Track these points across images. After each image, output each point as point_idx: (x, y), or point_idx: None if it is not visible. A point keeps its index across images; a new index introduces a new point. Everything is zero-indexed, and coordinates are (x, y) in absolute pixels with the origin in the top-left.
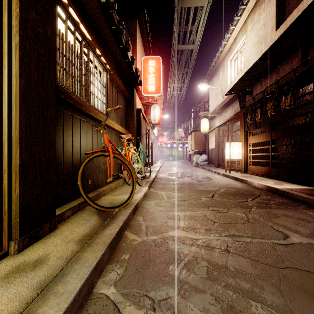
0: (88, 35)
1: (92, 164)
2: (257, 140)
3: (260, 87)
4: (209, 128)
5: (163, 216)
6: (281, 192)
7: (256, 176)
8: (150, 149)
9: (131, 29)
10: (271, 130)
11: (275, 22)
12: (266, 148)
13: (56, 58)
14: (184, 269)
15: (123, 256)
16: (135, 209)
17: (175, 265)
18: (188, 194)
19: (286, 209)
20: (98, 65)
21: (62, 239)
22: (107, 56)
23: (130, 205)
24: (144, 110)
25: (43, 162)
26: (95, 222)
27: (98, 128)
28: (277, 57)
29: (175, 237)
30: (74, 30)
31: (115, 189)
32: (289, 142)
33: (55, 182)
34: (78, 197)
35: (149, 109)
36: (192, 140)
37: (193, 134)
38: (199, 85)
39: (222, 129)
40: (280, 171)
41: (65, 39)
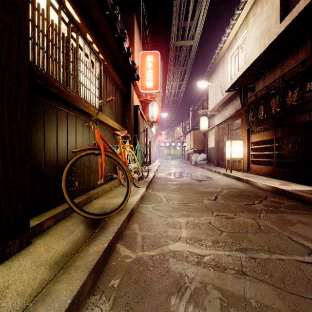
0: (76, 15)
1: (82, 163)
2: (260, 138)
3: (262, 83)
4: (208, 127)
5: (162, 223)
6: (290, 193)
7: (259, 176)
8: (148, 148)
9: (128, 22)
10: (275, 128)
11: (279, 13)
12: (268, 147)
13: (33, 37)
14: (190, 303)
15: (111, 282)
16: (130, 215)
17: (179, 296)
18: (188, 196)
19: (300, 214)
20: (90, 53)
21: (33, 261)
22: (100, 45)
23: (124, 211)
24: (142, 108)
25: (9, 162)
26: (80, 235)
27: (90, 124)
28: (283, 49)
29: (177, 252)
30: (59, 8)
31: (109, 191)
32: (292, 140)
33: (28, 187)
34: (65, 201)
35: (147, 106)
36: (191, 139)
37: (191, 132)
38: (199, 82)
39: (222, 128)
40: (286, 171)
41: (46, 16)
